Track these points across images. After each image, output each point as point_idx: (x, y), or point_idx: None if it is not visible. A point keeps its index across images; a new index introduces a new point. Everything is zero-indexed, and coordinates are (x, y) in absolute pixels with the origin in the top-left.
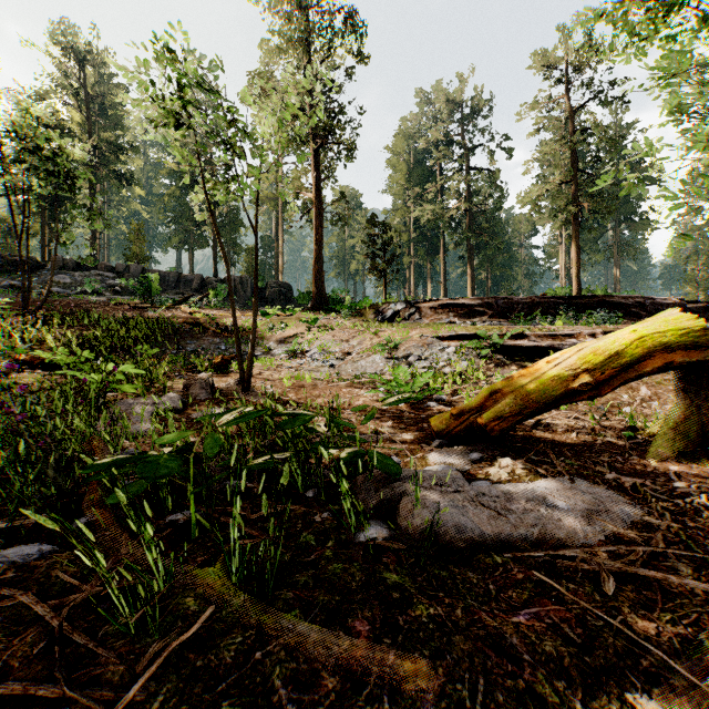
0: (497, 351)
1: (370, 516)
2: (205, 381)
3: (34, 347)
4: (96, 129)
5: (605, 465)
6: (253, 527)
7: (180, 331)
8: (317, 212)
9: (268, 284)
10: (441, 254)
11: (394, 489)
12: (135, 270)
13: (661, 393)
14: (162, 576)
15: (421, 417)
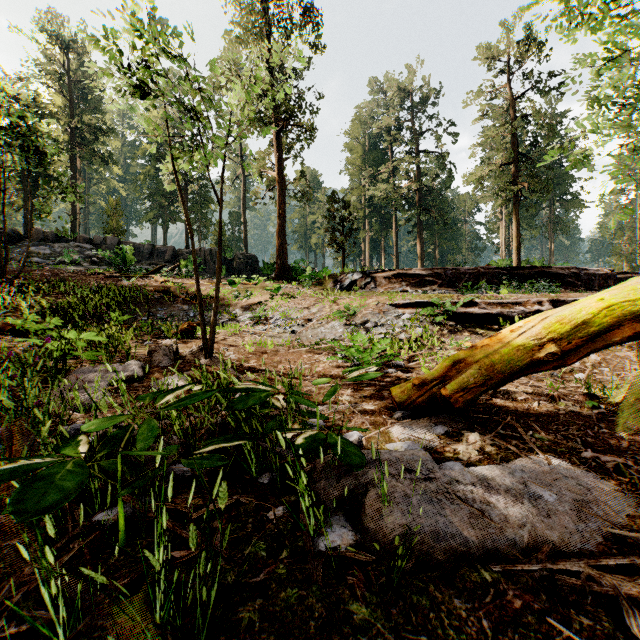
0: (450, 318)
1: (331, 511)
2: (168, 348)
3: (10, 314)
4: (77, 112)
5: (578, 441)
6: None
7: (151, 299)
8: (280, 189)
9: (236, 255)
10: (393, 229)
11: (359, 477)
12: (112, 242)
13: (610, 359)
14: (68, 611)
15: (380, 384)
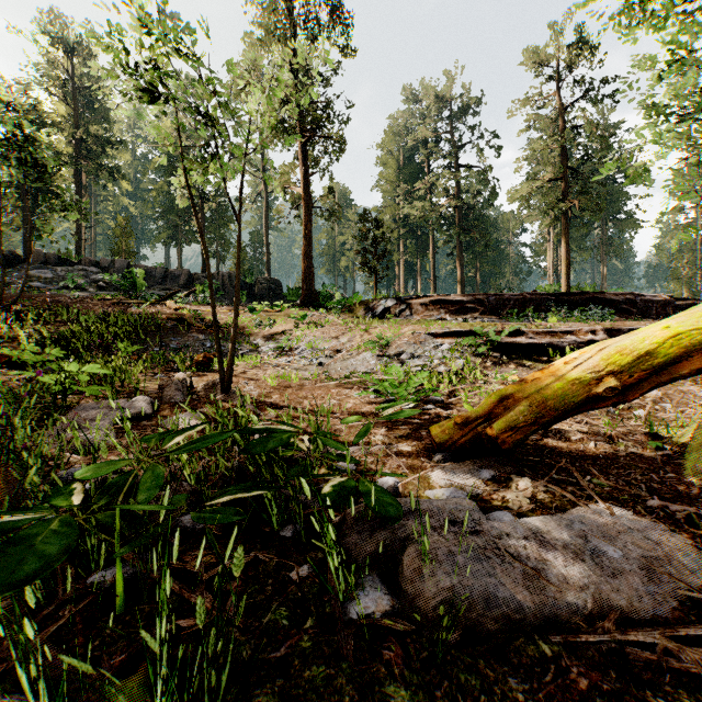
0: (494, 349)
1: (364, 570)
2: (181, 382)
3: (6, 344)
4: (82, 122)
5: (642, 487)
6: (203, 595)
7: (163, 328)
8: (306, 207)
9: (257, 280)
10: (431, 251)
11: (395, 530)
12: (120, 265)
13: (672, 394)
14: (52, 695)
15: (418, 422)
